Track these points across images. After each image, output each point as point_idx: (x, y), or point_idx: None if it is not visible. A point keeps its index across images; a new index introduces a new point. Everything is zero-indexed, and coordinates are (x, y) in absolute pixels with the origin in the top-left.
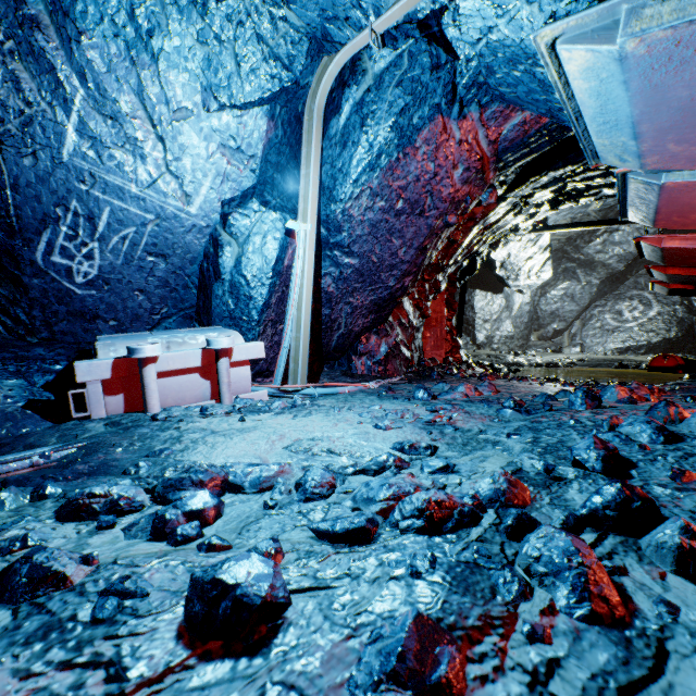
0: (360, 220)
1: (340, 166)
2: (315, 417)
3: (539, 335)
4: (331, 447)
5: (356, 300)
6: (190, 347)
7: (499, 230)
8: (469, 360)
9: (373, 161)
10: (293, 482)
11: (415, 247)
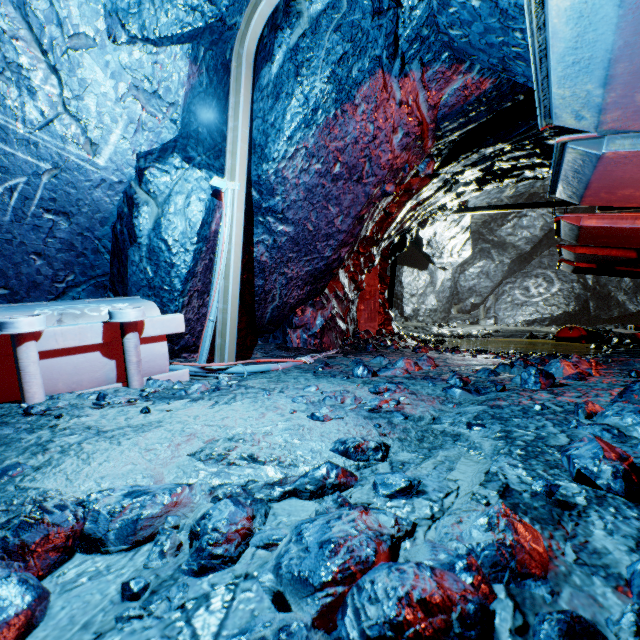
0: (295, 183)
1: (273, 121)
2: (240, 403)
3: (459, 308)
4: (253, 451)
5: (291, 271)
6: (90, 320)
7: (430, 206)
8: (400, 332)
9: (309, 116)
10: (189, 523)
11: (353, 216)
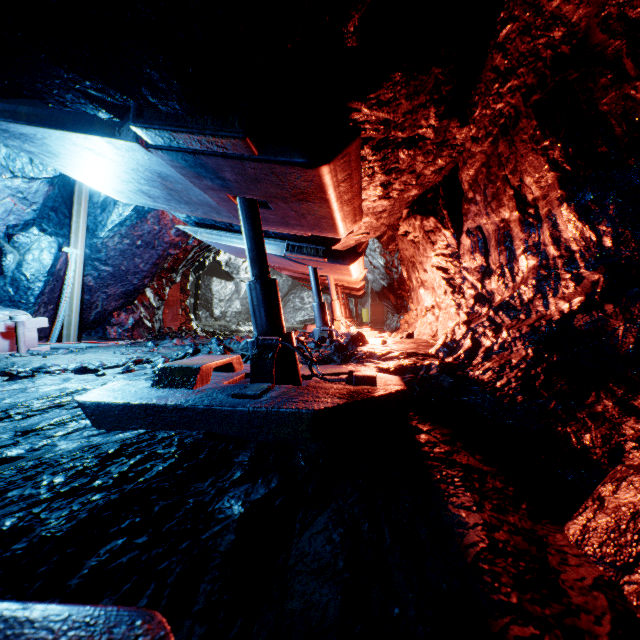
0: (114, 248)
1: (101, 220)
2: (89, 354)
3: None
4: (101, 360)
5: (110, 291)
6: None
7: (212, 249)
8: (198, 328)
9: (122, 222)
10: None
11: (151, 264)
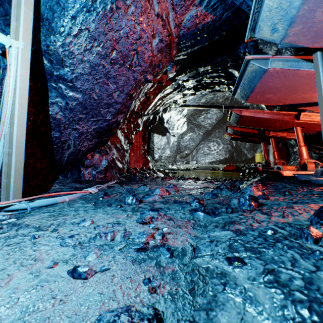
0: (81, 59)
1: None
2: None
3: (180, 156)
4: None
5: (82, 127)
6: None
7: (170, 99)
8: (154, 168)
9: (89, 2)
10: None
11: (126, 93)
